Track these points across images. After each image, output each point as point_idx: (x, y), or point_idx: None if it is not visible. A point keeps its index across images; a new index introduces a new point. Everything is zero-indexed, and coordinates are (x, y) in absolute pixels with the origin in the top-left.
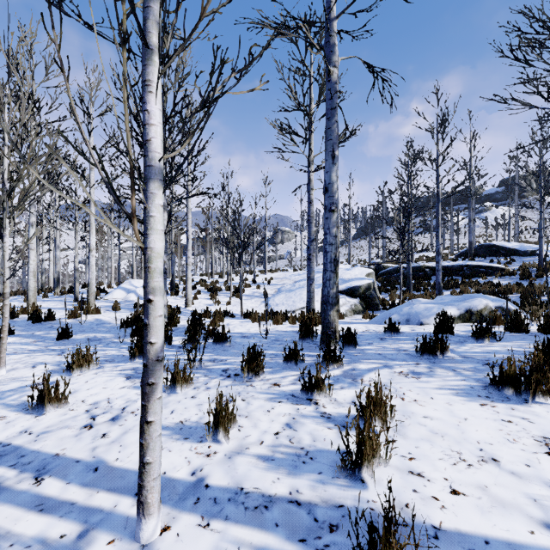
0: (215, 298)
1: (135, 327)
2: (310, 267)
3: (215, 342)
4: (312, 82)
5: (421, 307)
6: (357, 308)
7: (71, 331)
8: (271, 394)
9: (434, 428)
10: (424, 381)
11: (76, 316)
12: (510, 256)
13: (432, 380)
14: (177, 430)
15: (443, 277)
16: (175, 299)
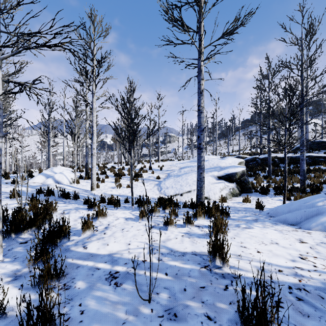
0: (117, 182)
1: None
2: (200, 156)
3: None
4: None
5: None
6: (235, 192)
7: None
8: None
9: None
10: None
11: None
12: None
13: None
14: None
15: (288, 164)
16: (87, 182)
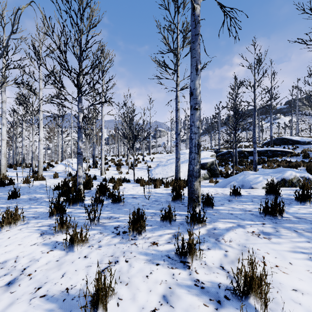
0: (119, 170)
1: (61, 191)
2: (177, 151)
3: (113, 202)
4: (178, 33)
5: (251, 176)
6: (206, 176)
7: (19, 193)
8: (150, 254)
9: (311, 308)
10: (275, 242)
11: (28, 182)
12: (295, 144)
13: (282, 241)
14: (59, 303)
15: None
16: (95, 170)
